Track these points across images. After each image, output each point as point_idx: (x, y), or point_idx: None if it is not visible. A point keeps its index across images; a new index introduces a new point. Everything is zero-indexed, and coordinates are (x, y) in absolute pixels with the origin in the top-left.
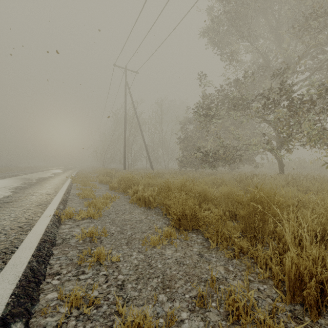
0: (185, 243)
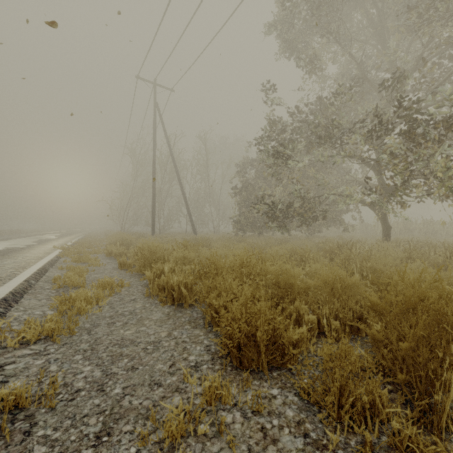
0: (258, 428)
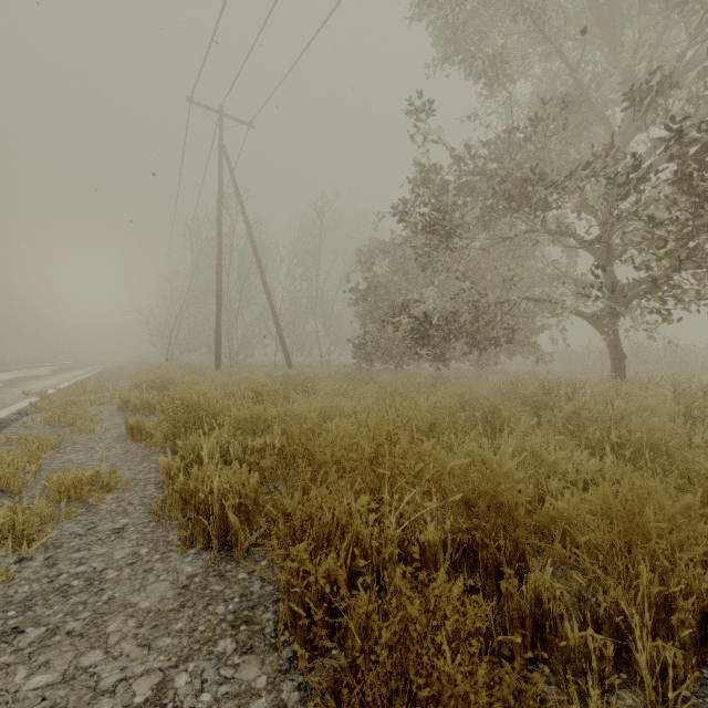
0: None
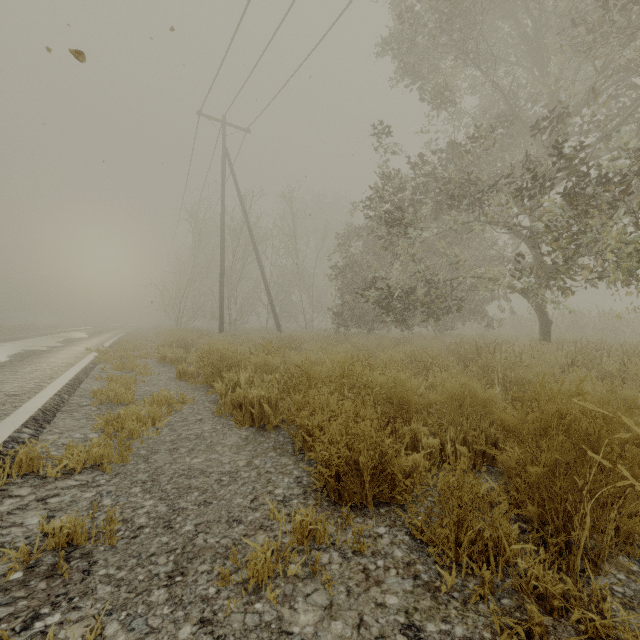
0: (359, 569)
